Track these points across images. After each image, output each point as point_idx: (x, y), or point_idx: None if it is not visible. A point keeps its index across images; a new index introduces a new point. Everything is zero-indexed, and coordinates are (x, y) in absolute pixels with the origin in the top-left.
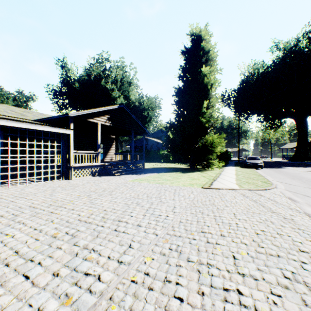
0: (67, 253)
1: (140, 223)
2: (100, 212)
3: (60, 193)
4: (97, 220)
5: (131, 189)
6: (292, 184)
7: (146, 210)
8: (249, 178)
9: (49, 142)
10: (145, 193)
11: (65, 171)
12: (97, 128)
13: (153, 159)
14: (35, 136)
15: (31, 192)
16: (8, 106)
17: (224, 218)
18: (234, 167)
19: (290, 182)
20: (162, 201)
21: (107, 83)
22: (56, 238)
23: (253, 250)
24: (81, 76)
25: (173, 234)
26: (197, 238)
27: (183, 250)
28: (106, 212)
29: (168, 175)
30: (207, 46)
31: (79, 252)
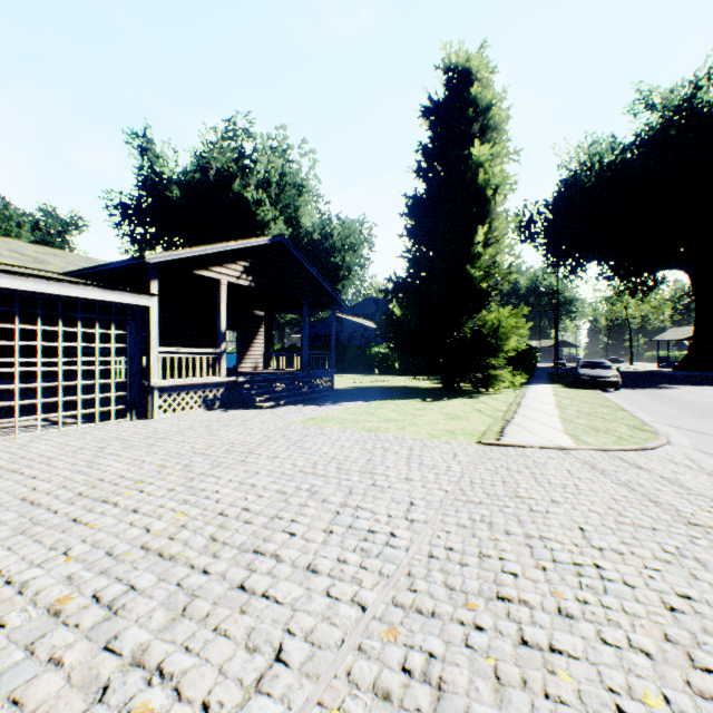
0: (73, 686)
1: (316, 562)
2: (207, 520)
3: (116, 458)
4: (195, 550)
5: (299, 446)
6: (708, 434)
7: (333, 514)
8: (593, 416)
9: (97, 326)
10: (332, 459)
11: (138, 399)
12: (218, 291)
13: (355, 366)
14: (60, 311)
15: (42, 454)
16: (6, 240)
17: (556, 546)
18: (550, 386)
19: (699, 428)
20: (376, 484)
21: (246, 187)
22: (57, 618)
23: (681, 682)
24: (188, 171)
25: (413, 607)
26: (486, 623)
27: (450, 675)
28: (223, 520)
29: (392, 407)
30: (484, 95)
31: (115, 681)
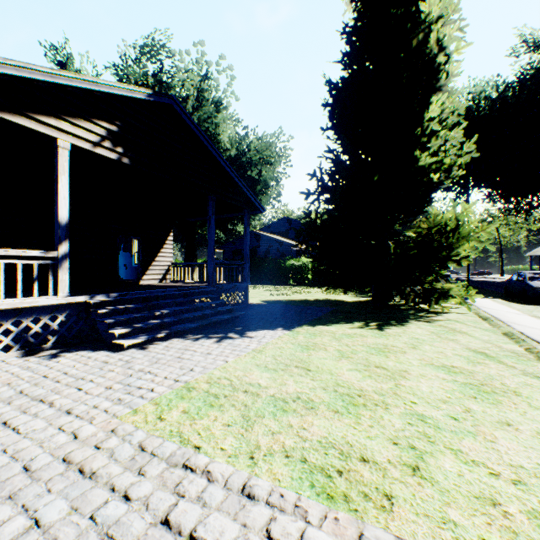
0: None
1: None
2: None
3: None
4: None
5: None
6: None
7: None
8: None
9: None
10: None
11: None
12: (55, 159)
13: (271, 278)
14: None
15: None
16: None
17: None
18: (492, 300)
19: None
20: None
21: None
22: None
23: None
24: None
25: None
26: None
27: None
28: None
29: (334, 345)
30: None
31: None
